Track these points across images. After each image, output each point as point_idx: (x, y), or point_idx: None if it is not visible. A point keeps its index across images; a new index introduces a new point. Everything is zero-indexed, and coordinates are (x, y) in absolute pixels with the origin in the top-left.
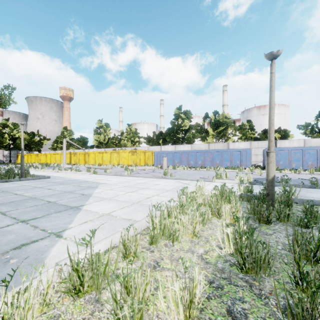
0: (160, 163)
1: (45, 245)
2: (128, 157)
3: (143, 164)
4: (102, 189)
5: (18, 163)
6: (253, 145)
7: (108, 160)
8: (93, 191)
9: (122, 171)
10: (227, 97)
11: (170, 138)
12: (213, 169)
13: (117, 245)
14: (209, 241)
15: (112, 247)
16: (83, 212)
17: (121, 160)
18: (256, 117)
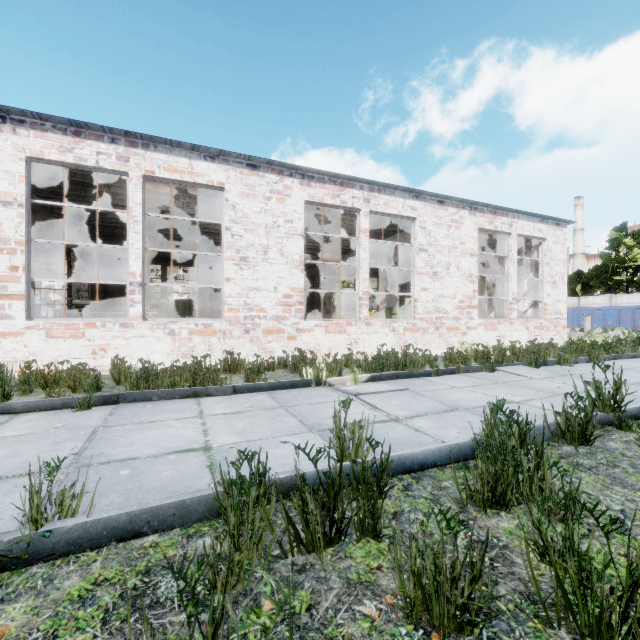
0: (579, 325)
1: None
2: None
3: None
4: None
5: None
6: None
7: None
8: None
9: None
10: None
11: (599, 283)
12: None
13: None
14: None
15: None
16: None
17: None
18: None
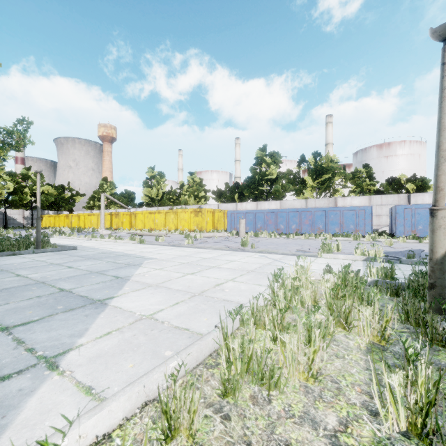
0: (236, 228)
1: (19, 389)
2: (190, 219)
3: (211, 229)
4: (148, 269)
5: (43, 228)
6: (373, 201)
7: (162, 224)
8: (134, 272)
9: (181, 240)
10: (332, 132)
11: (250, 192)
12: (314, 237)
13: (156, 395)
14: (343, 390)
15: (144, 403)
16: (109, 312)
17: (180, 224)
18: (375, 160)
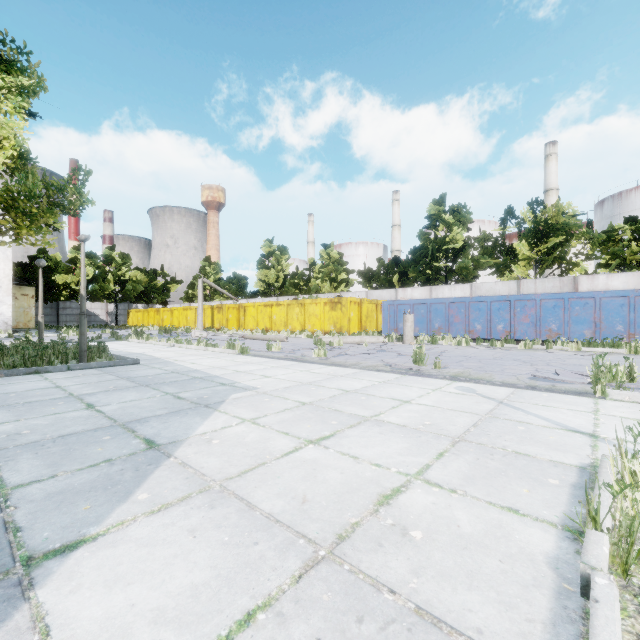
0: (397, 329)
1: None
2: (324, 315)
3: (357, 331)
4: (228, 418)
5: (128, 327)
6: None
7: (282, 321)
8: (194, 428)
9: (308, 348)
10: (556, 170)
11: (418, 271)
12: (543, 346)
13: None
14: None
15: None
16: None
17: (308, 322)
18: (639, 212)
